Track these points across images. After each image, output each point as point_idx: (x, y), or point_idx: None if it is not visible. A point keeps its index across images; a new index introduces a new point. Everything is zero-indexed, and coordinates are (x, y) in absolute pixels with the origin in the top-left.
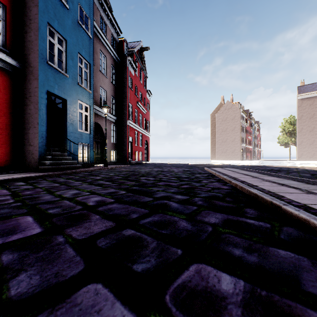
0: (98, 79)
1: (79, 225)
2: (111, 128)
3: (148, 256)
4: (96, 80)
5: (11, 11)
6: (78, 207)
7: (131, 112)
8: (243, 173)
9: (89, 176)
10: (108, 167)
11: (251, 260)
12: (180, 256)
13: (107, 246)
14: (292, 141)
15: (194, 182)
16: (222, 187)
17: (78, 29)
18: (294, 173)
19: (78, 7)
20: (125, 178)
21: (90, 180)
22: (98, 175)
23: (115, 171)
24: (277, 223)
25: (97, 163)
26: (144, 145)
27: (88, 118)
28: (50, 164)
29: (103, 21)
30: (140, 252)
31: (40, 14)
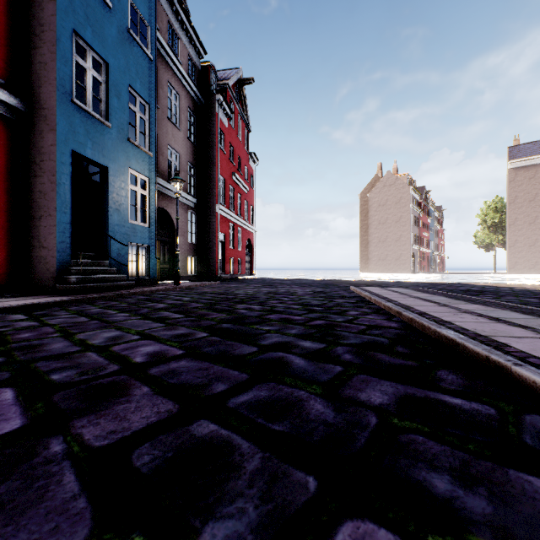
0: (164, 133)
1: (103, 409)
2: (188, 217)
3: (241, 498)
4: (162, 135)
5: (7, 10)
6: (110, 368)
7: (223, 191)
8: (421, 297)
9: (145, 302)
10: (182, 286)
11: (477, 510)
12: (313, 496)
13: (153, 468)
14: (500, 240)
15: (333, 313)
16: (386, 325)
17: (128, 44)
18: (509, 297)
19: (128, 6)
20: (209, 305)
21: (146, 310)
22: (162, 301)
23: (192, 293)
24: (508, 406)
25: (164, 279)
26: (245, 247)
27: (146, 200)
28: (77, 280)
29: (173, 32)
30: (224, 486)
31: (60, 15)
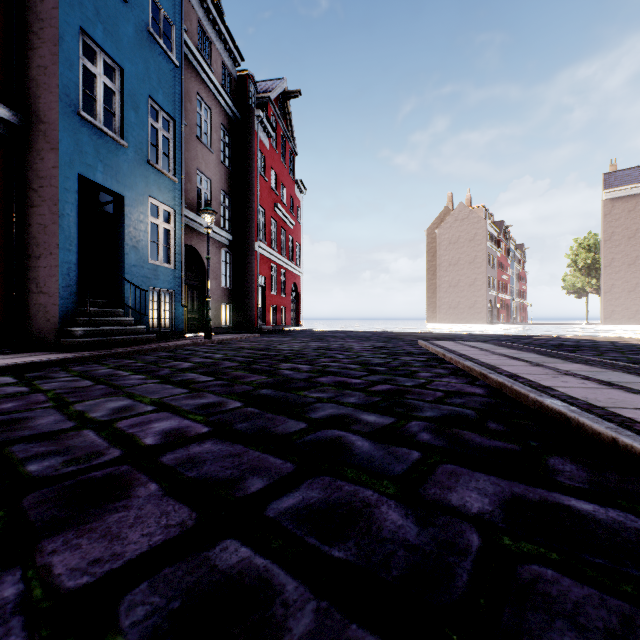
0: (193, 156)
1: (89, 521)
2: (222, 257)
3: None
4: (190, 158)
5: None
6: (110, 454)
7: (263, 225)
8: (506, 354)
9: (167, 360)
10: (214, 340)
11: None
12: None
13: (149, 632)
14: (593, 285)
15: (400, 375)
16: (469, 391)
17: (148, 46)
18: (614, 354)
19: None
20: (245, 365)
21: (166, 371)
22: (188, 359)
23: (226, 349)
24: None
25: (192, 331)
26: (290, 293)
27: (171, 236)
28: (84, 333)
29: (204, 34)
30: None
31: (63, 9)
